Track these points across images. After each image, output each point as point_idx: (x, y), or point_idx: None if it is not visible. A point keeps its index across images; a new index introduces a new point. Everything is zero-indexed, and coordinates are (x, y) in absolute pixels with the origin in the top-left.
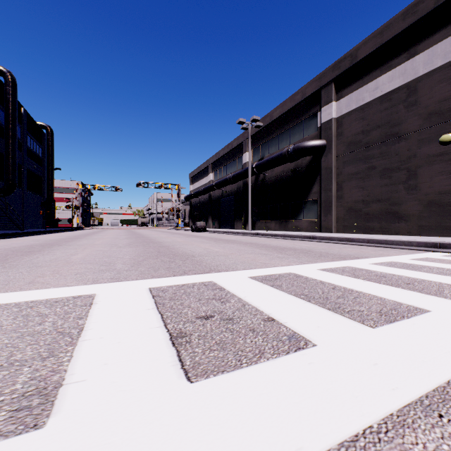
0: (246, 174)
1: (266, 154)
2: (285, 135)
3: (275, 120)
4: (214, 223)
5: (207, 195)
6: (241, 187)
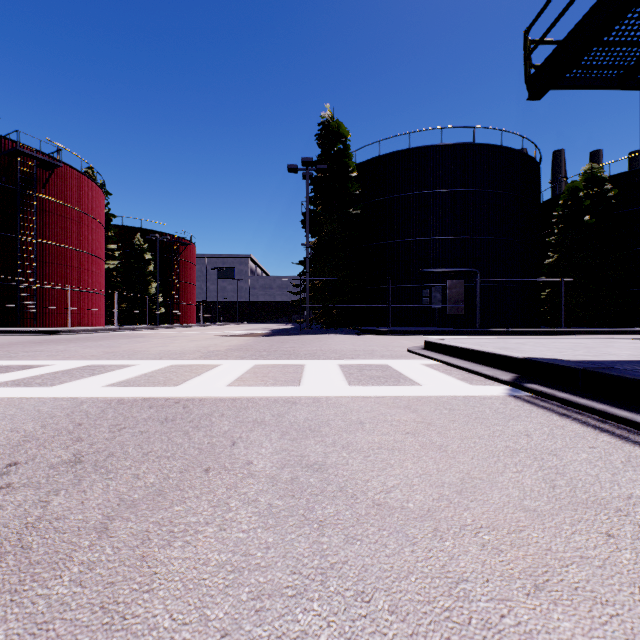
0: None
1: None
2: None
3: None
4: None
5: None
6: None
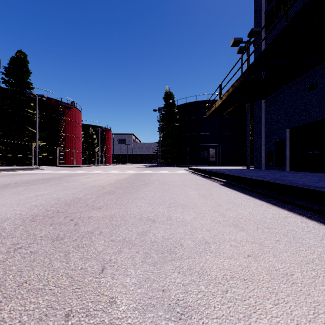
0: None
1: None
2: None
3: None
4: None
5: None
6: None
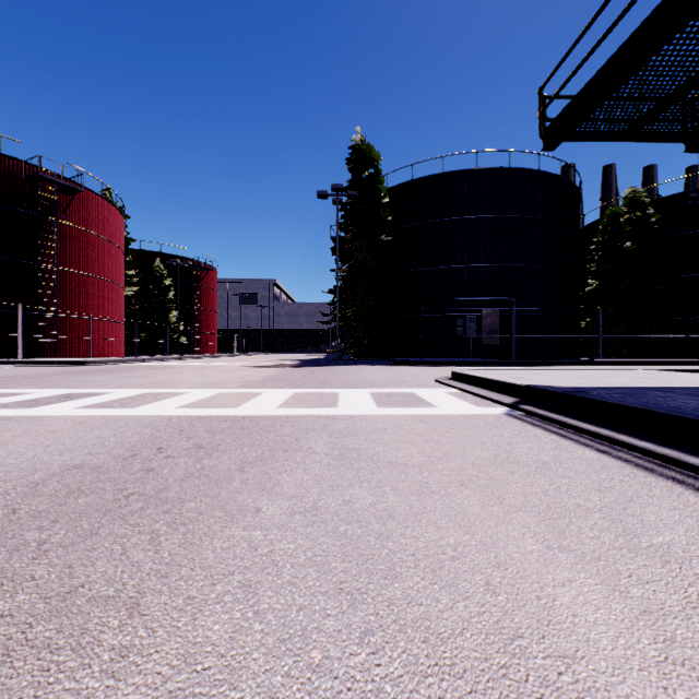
0: None
1: None
2: None
3: None
4: None
5: None
6: None
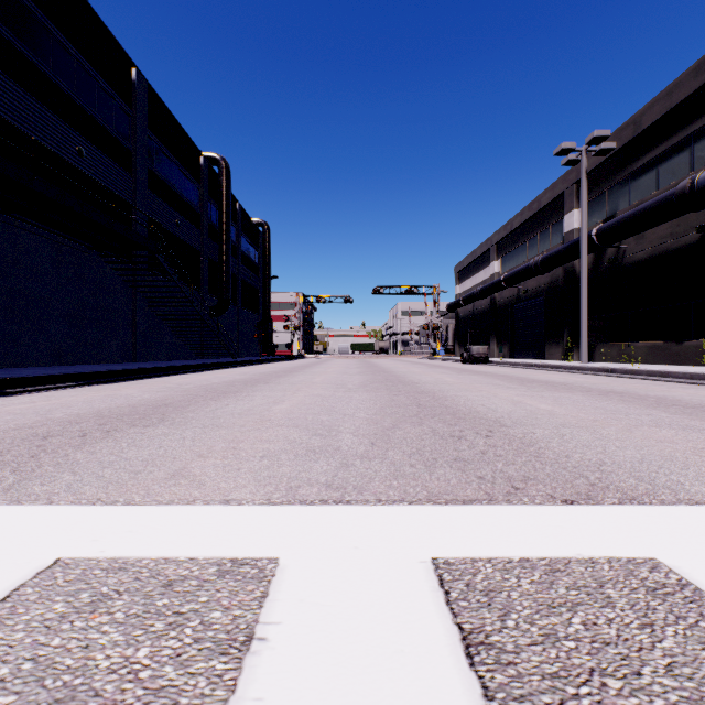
0: (575, 252)
1: (621, 206)
2: (677, 155)
3: (647, 128)
4: (501, 349)
5: (487, 300)
6: (559, 279)
